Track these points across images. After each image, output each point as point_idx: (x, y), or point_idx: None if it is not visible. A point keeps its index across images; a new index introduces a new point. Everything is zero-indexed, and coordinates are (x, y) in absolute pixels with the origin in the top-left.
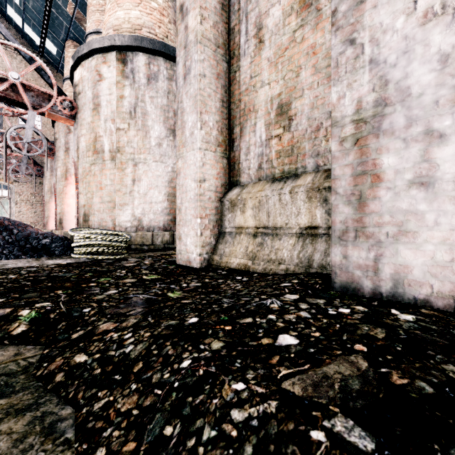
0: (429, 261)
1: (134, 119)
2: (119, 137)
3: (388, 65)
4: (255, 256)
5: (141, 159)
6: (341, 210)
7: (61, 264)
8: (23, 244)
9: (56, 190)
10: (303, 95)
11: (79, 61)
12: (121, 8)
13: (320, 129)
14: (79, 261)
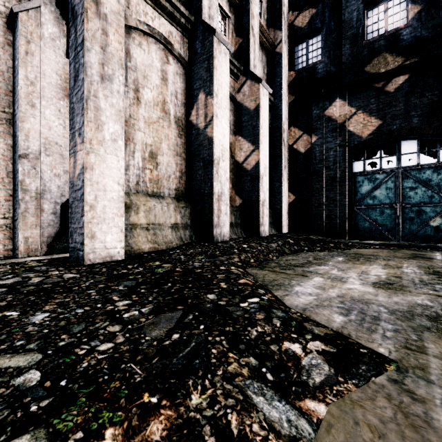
0: (227, 231)
1: None
2: None
3: (222, 185)
4: (156, 241)
5: None
6: (216, 219)
7: None
8: None
9: None
10: (163, 155)
11: None
12: None
13: (171, 177)
14: None
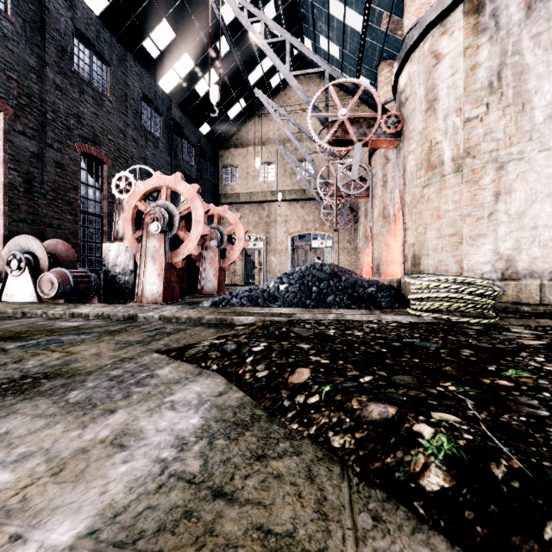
0: None
1: (498, 91)
2: (468, 133)
3: None
4: None
5: (511, 155)
6: None
7: (403, 323)
8: (351, 292)
9: (373, 232)
10: None
11: (406, 58)
12: None
13: None
14: (424, 321)
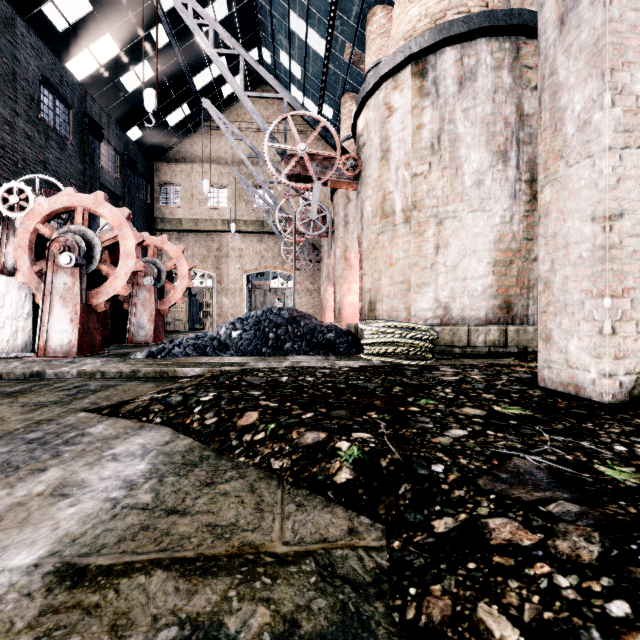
0: None
1: (438, 153)
2: (415, 187)
3: None
4: None
5: (448, 213)
6: None
7: (354, 368)
8: (310, 339)
9: (335, 275)
10: None
11: (363, 103)
12: (415, 3)
13: None
14: (373, 364)
